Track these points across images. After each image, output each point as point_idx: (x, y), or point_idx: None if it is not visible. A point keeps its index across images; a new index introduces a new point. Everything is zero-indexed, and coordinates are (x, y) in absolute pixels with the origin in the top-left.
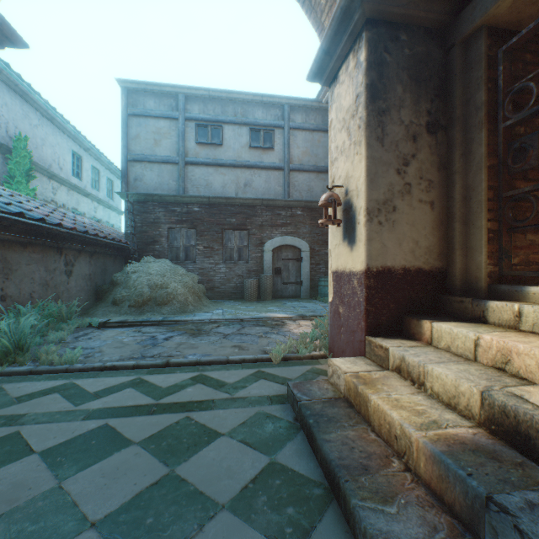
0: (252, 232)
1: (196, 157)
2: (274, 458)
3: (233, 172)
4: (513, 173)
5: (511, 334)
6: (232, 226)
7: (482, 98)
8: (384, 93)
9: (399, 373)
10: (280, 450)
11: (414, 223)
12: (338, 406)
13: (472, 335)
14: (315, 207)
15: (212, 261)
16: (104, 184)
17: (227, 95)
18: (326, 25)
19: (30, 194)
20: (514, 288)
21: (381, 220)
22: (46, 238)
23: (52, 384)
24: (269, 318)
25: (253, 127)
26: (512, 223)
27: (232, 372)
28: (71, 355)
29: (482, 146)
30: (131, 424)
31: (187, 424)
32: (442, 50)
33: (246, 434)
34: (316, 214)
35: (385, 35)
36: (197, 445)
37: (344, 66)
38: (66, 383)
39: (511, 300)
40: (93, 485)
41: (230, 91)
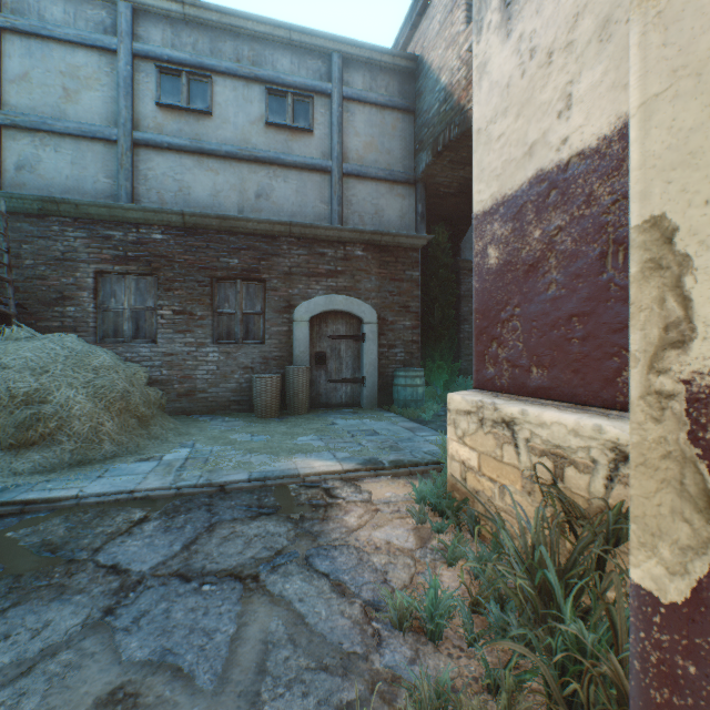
0: (271, 286)
1: (157, 133)
2: None
3: (234, 169)
4: None
5: None
6: (232, 272)
7: None
8: None
9: None
10: None
11: None
12: None
13: None
14: (387, 244)
15: (191, 340)
16: None
17: (222, 18)
18: None
19: None
20: None
21: None
22: None
23: None
24: (295, 478)
25: (274, 86)
26: None
27: None
28: None
29: None
30: None
31: None
32: None
33: None
34: (388, 256)
35: None
36: None
37: None
38: None
39: None
40: None
41: (226, 9)
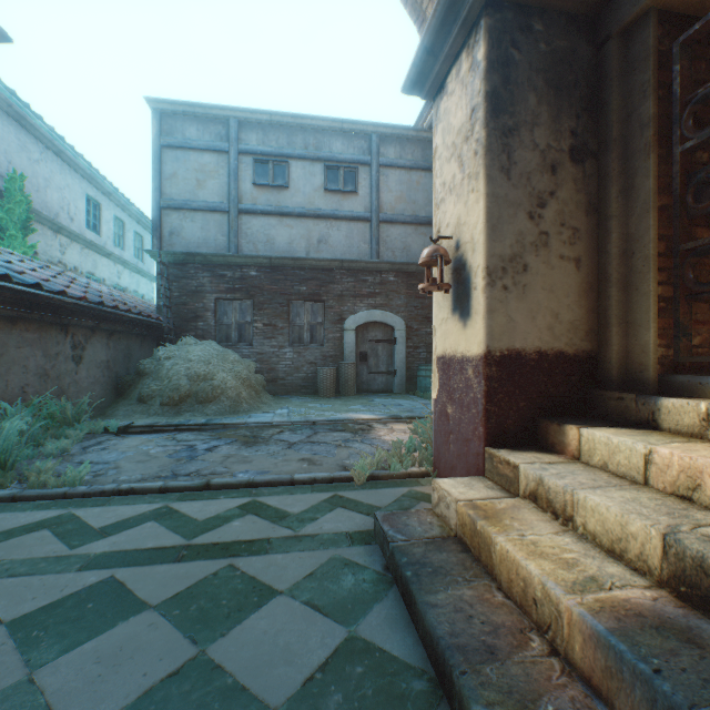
0: (328, 305)
1: (253, 204)
2: (354, 630)
3: (303, 223)
4: (694, 216)
5: (698, 446)
6: (302, 296)
7: (649, 110)
8: (511, 105)
9: (535, 501)
10: (363, 617)
11: (553, 288)
12: (447, 549)
13: (640, 448)
14: (413, 271)
15: (275, 343)
16: (131, 241)
17: (295, 121)
18: (429, 14)
19: (28, 252)
20: (698, 379)
21: (506, 283)
22: (45, 311)
23: (42, 516)
24: (351, 421)
25: (330, 164)
26: (693, 287)
27: (297, 497)
28: (72, 474)
29: (649, 178)
30: (148, 576)
31: (229, 577)
32: (592, 46)
33: (314, 591)
34: (414, 280)
35: (512, 24)
36: (242, 609)
37: (453, 70)
38: (62, 514)
39: (693, 396)
40: (80, 677)
41: (299, 115)
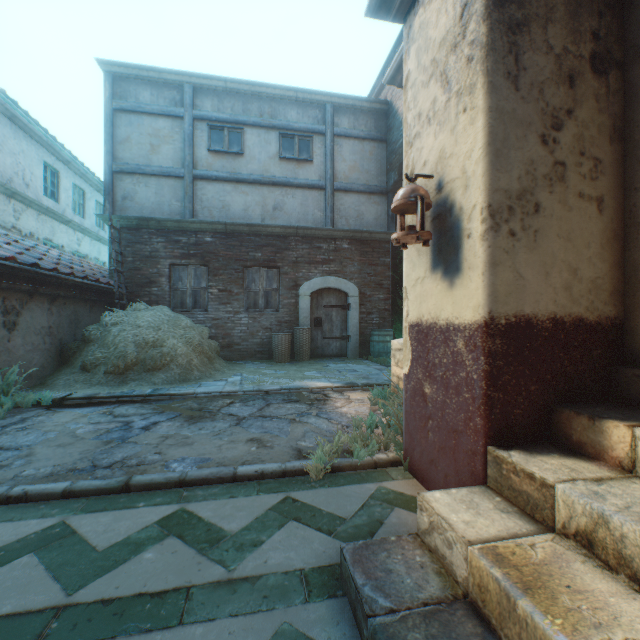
0: (283, 271)
1: (208, 170)
2: None
3: (258, 190)
4: None
5: None
6: (257, 262)
7: None
8: None
9: (589, 548)
10: None
11: (571, 236)
12: (461, 635)
13: None
14: (366, 239)
15: (230, 309)
16: (92, 210)
17: (250, 88)
18: None
19: None
20: None
21: (513, 228)
22: None
23: None
24: (306, 389)
25: (285, 132)
26: None
27: (238, 503)
28: None
29: None
30: None
31: None
32: None
33: None
34: (367, 248)
35: None
36: None
37: None
38: None
39: None
40: None
41: (254, 82)
